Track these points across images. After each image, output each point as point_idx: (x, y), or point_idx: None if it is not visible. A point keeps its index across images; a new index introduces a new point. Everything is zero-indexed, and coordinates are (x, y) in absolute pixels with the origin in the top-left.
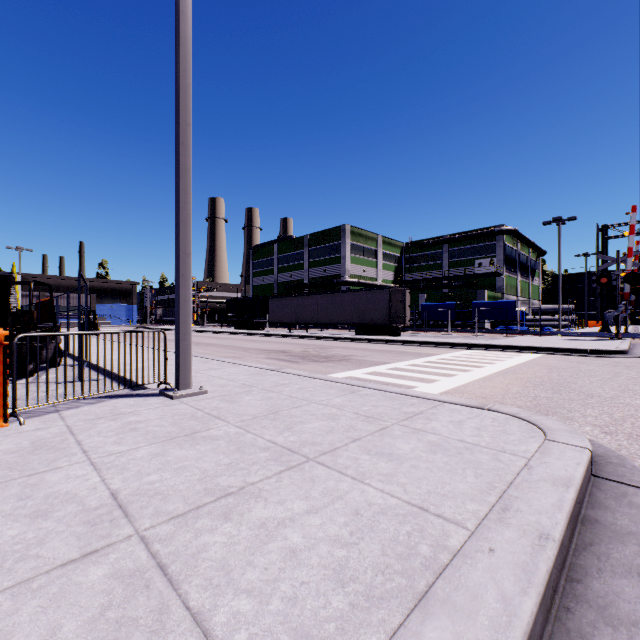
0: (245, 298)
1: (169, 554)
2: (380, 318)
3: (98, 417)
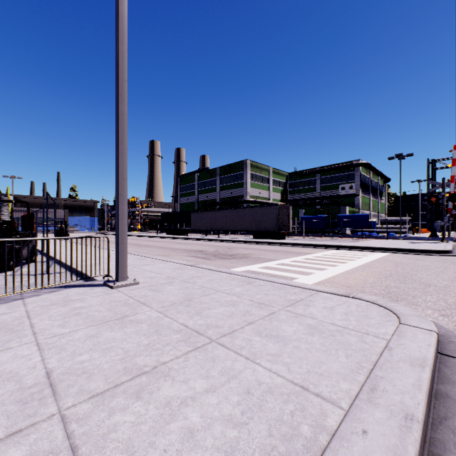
0: (174, 212)
1: (82, 434)
2: (271, 227)
3: (52, 303)
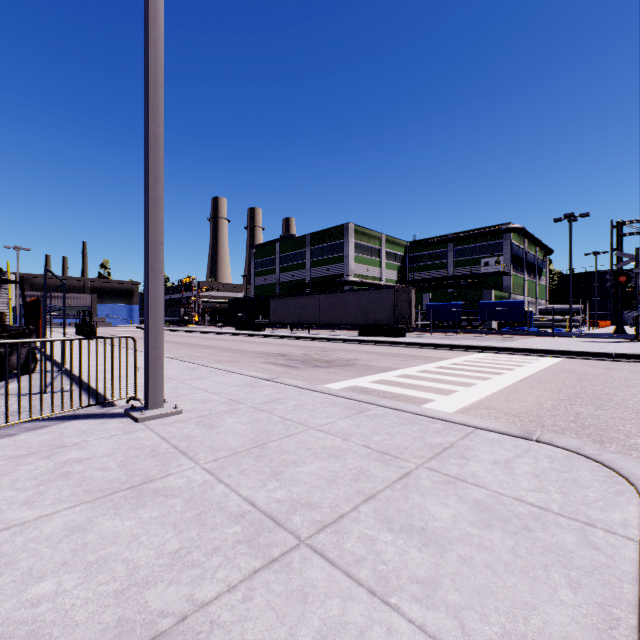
0: (246, 298)
1: None
2: (385, 319)
3: (29, 452)
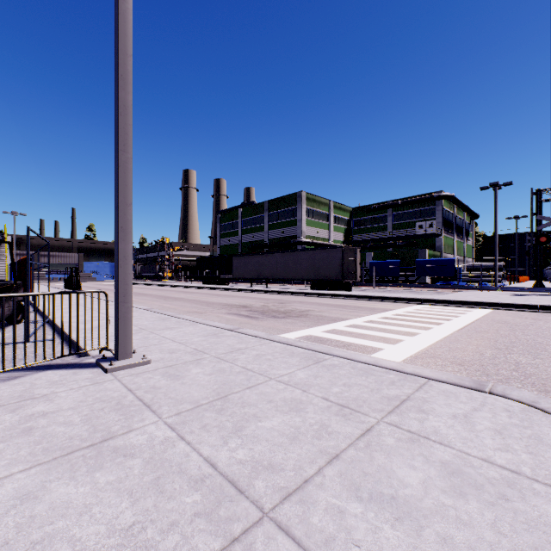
0: (213, 256)
1: None
2: (333, 274)
3: None
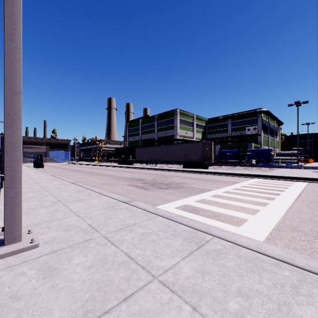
0: (124, 148)
1: None
2: (197, 158)
3: None
